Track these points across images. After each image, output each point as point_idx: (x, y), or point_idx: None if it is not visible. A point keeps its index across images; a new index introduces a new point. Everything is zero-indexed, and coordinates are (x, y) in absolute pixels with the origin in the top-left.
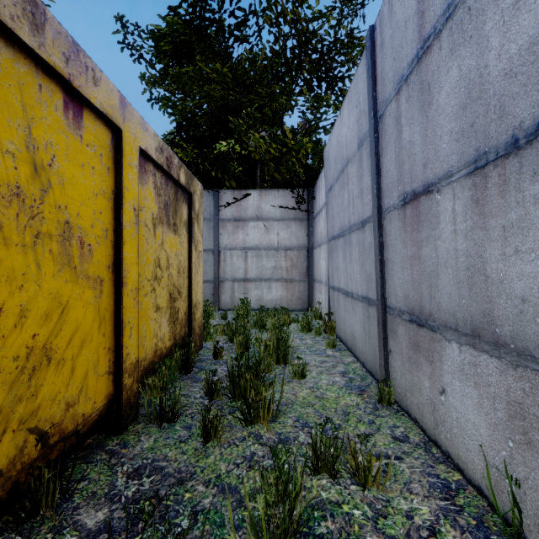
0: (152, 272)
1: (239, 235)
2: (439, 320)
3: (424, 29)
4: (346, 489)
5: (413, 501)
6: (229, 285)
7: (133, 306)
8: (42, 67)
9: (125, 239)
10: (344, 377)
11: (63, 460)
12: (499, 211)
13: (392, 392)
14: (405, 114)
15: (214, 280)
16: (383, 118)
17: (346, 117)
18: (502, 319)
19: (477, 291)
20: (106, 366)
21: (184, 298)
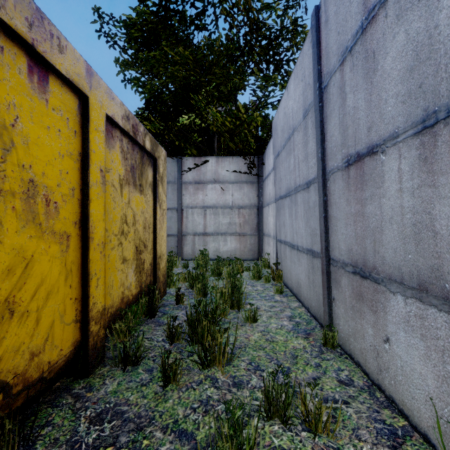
0: (119, 228)
1: (199, 195)
2: (383, 273)
3: (368, 0)
4: (297, 436)
5: (362, 449)
6: (190, 239)
7: (100, 259)
8: (4, 30)
9: (91, 198)
10: (291, 321)
11: (30, 404)
12: None
13: (335, 336)
14: (349, 82)
15: (178, 234)
16: (327, 88)
17: (292, 91)
18: None
19: (424, 247)
20: (73, 315)
21: (150, 250)
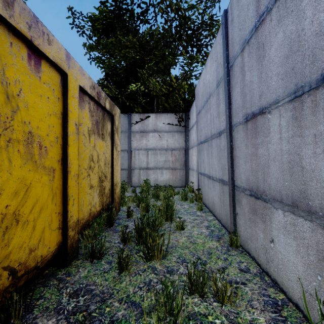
0: (88, 164)
1: (143, 141)
2: (269, 195)
3: (260, 8)
4: (210, 305)
5: (254, 313)
6: (137, 172)
7: (75, 185)
8: (12, 31)
9: (69, 143)
10: (207, 229)
11: (28, 285)
12: (312, 125)
13: (238, 239)
14: (247, 64)
15: (128, 168)
16: (233, 67)
17: (209, 68)
18: (313, 196)
19: (295, 177)
20: (57, 224)
21: (109, 180)
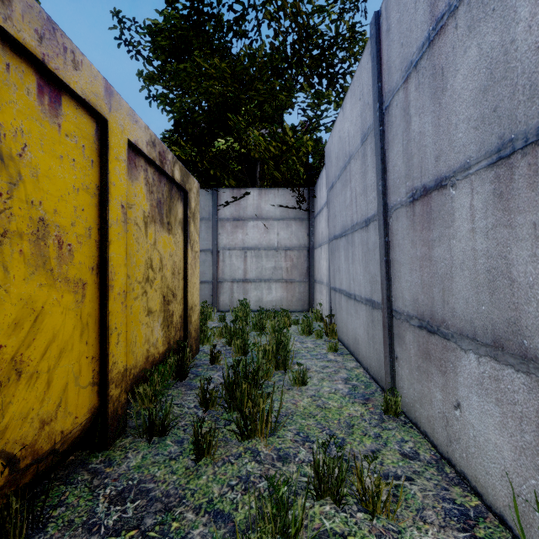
0: (144, 274)
1: (238, 235)
2: (453, 327)
3: (436, 7)
4: (352, 517)
5: (427, 532)
6: (228, 286)
7: (121, 310)
8: (10, 45)
9: (111, 239)
10: (346, 384)
11: (40, 481)
12: (529, 206)
13: (399, 402)
14: (414, 103)
15: (213, 280)
16: (389, 109)
17: (349, 111)
18: (531, 329)
19: (500, 297)
20: (89, 377)
21: (180, 300)
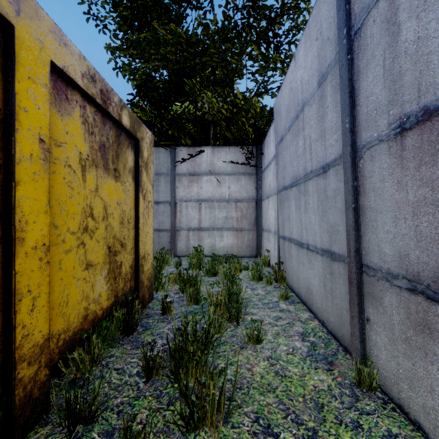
0: (80, 223)
1: (194, 188)
2: None
3: None
4: None
5: None
6: (184, 234)
7: (38, 268)
8: None
9: (20, 178)
10: (304, 342)
11: None
12: None
13: (374, 375)
14: (408, 3)
15: (171, 229)
16: (362, 31)
17: (302, 58)
18: None
19: None
20: None
21: (130, 250)
